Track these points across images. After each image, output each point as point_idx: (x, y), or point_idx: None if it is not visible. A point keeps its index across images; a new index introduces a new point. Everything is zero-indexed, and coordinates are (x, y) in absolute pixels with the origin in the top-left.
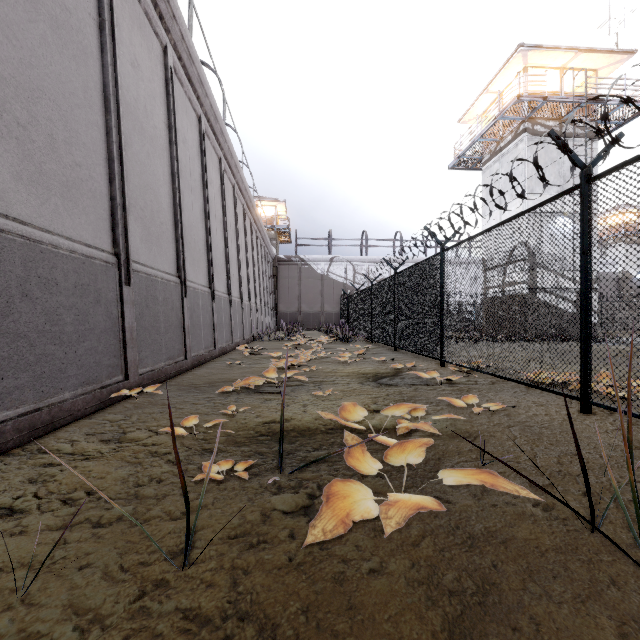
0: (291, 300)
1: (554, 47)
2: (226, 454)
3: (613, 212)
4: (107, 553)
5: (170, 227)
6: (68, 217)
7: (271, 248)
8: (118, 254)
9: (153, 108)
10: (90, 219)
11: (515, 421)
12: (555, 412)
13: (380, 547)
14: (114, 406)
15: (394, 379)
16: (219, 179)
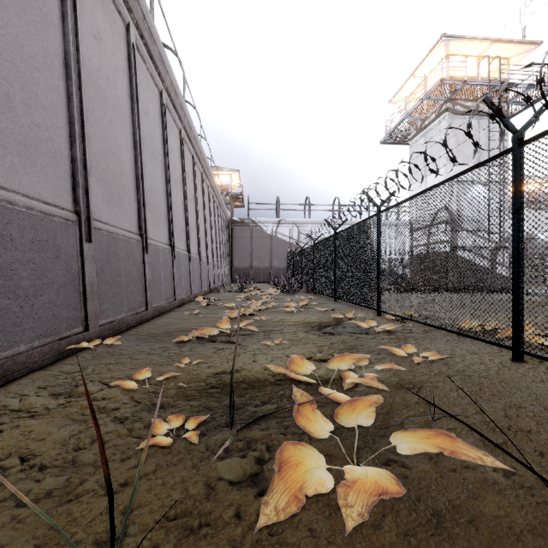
0: (244, 257)
1: (472, 38)
2: (175, 409)
3: None
4: (22, 546)
5: (132, 189)
6: (25, 175)
7: (226, 211)
8: (79, 212)
9: (116, 79)
10: (49, 178)
11: (454, 370)
12: (489, 361)
13: (337, 531)
14: (73, 357)
15: (336, 328)
16: (179, 149)
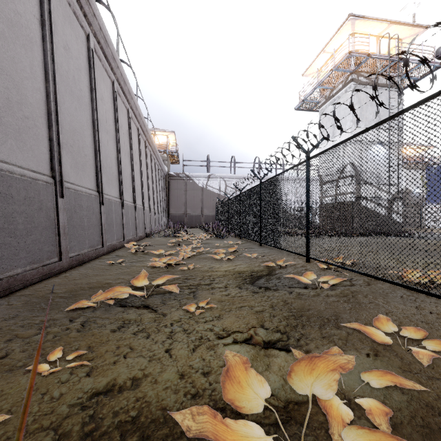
0: (179, 206)
1: (374, 18)
2: None
3: None
4: None
5: (41, 124)
6: None
7: (164, 166)
8: None
9: None
10: None
11: None
12: None
13: None
14: None
15: (271, 280)
16: (112, 99)
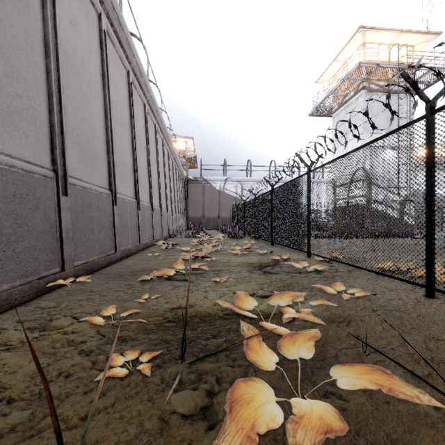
0: (197, 208)
1: (384, 29)
2: (135, 343)
3: (421, 148)
4: None
5: (103, 152)
6: (8, 138)
7: (183, 171)
8: (56, 170)
9: (89, 59)
10: (30, 141)
11: (377, 305)
12: (405, 296)
13: None
14: (50, 293)
15: (274, 268)
16: (144, 119)
